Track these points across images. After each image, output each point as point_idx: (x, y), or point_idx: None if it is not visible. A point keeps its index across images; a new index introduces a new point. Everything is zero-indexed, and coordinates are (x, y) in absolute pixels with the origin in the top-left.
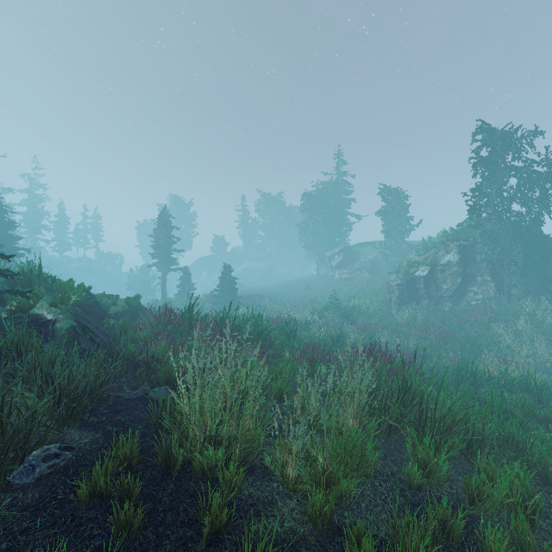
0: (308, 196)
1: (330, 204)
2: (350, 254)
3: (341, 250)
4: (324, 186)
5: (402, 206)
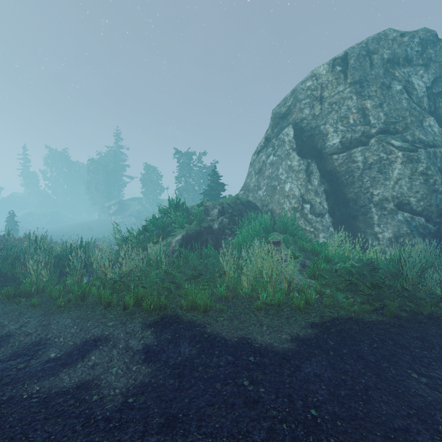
0: (91, 160)
1: (110, 169)
2: (123, 206)
3: (117, 202)
4: (106, 154)
5: (156, 177)
